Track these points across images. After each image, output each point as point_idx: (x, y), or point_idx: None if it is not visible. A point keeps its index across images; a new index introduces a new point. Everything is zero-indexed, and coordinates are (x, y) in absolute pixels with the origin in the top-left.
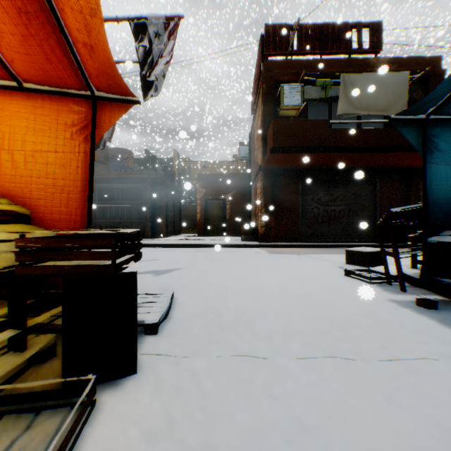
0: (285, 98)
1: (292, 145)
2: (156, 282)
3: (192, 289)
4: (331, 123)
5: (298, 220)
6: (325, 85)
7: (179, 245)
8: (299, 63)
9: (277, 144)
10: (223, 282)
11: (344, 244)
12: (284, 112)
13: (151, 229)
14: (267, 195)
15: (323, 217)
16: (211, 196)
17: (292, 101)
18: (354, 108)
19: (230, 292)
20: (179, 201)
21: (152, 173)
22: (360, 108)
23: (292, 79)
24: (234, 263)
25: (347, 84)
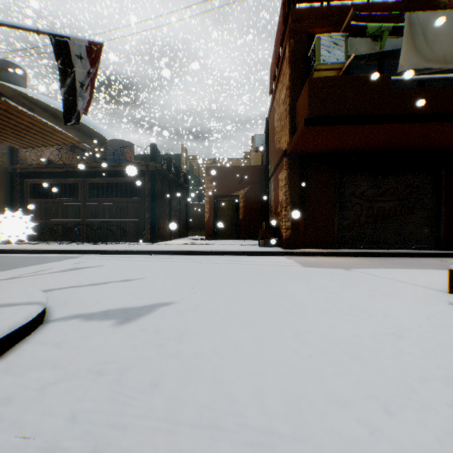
0: (322, 53)
1: (337, 113)
2: (101, 353)
3: (170, 400)
4: (393, 81)
5: (334, 221)
6: (379, 33)
7: (181, 252)
8: (339, 9)
9: (315, 113)
10: (249, 358)
11: (398, 251)
12: (319, 75)
13: (150, 231)
14: (294, 188)
15: (366, 216)
16: (222, 192)
17: (331, 57)
18: (424, 60)
19: (277, 431)
20: (185, 200)
21: (151, 165)
22: (433, 61)
23: (330, 33)
24: (258, 290)
25: (413, 28)
